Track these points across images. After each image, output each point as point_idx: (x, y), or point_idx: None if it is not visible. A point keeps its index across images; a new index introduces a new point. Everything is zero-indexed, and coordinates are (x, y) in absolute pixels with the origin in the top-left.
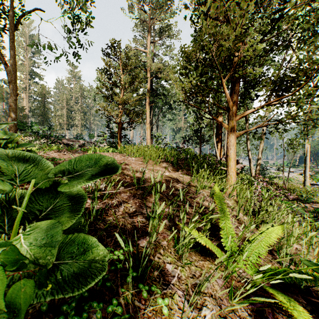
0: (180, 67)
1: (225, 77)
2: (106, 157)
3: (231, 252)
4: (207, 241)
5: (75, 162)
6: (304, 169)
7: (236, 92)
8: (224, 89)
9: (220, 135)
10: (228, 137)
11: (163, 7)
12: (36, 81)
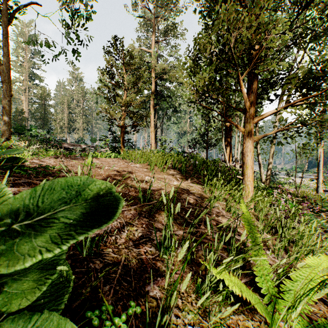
0: (190, 62)
1: (242, 74)
2: (97, 181)
3: (269, 297)
4: (240, 286)
5: (42, 192)
6: (317, 175)
7: (254, 91)
8: (241, 87)
9: (229, 139)
10: (244, 142)
11: (168, 5)
12: (36, 83)
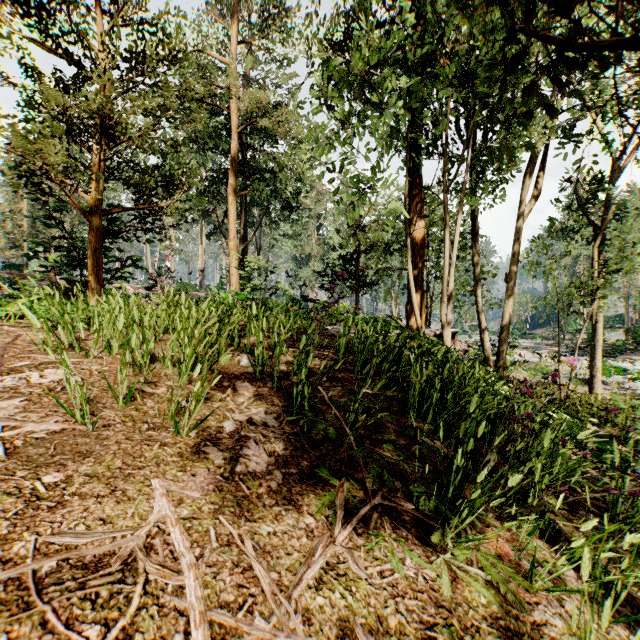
0: None
1: None
2: None
3: None
4: None
5: None
6: (592, 351)
7: None
8: None
9: (420, 268)
10: None
11: None
12: None
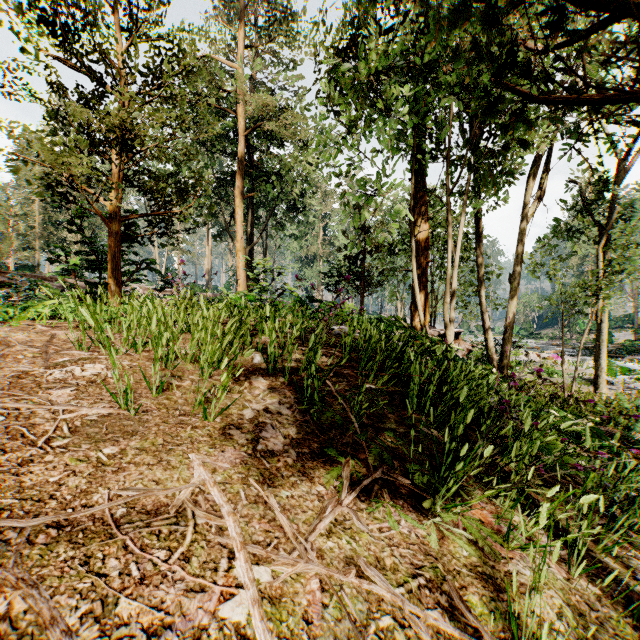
0: None
1: None
2: None
3: None
4: None
5: None
6: (597, 351)
7: None
8: None
9: (424, 269)
10: None
11: None
12: None
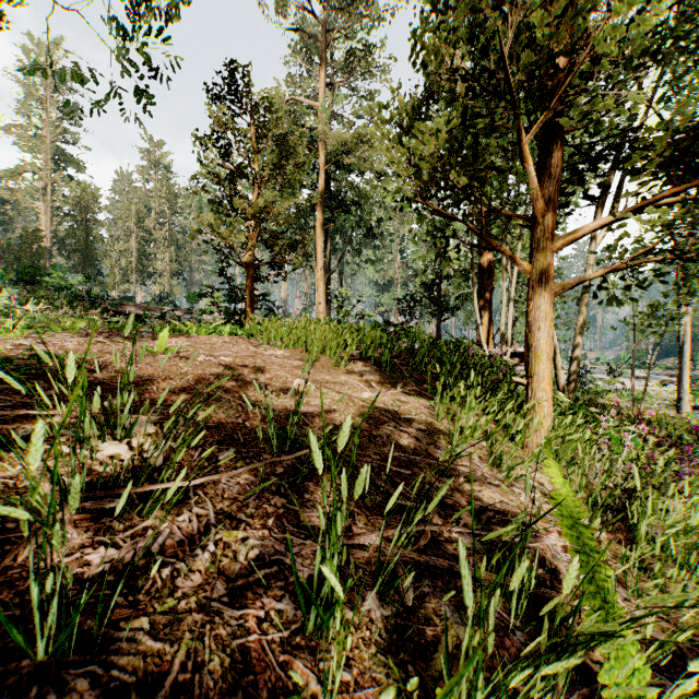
0: (402, 102)
1: (529, 127)
2: None
3: None
4: None
5: None
6: (679, 373)
7: (555, 174)
8: (525, 163)
9: (488, 295)
10: (531, 297)
11: (355, 5)
12: (68, 175)
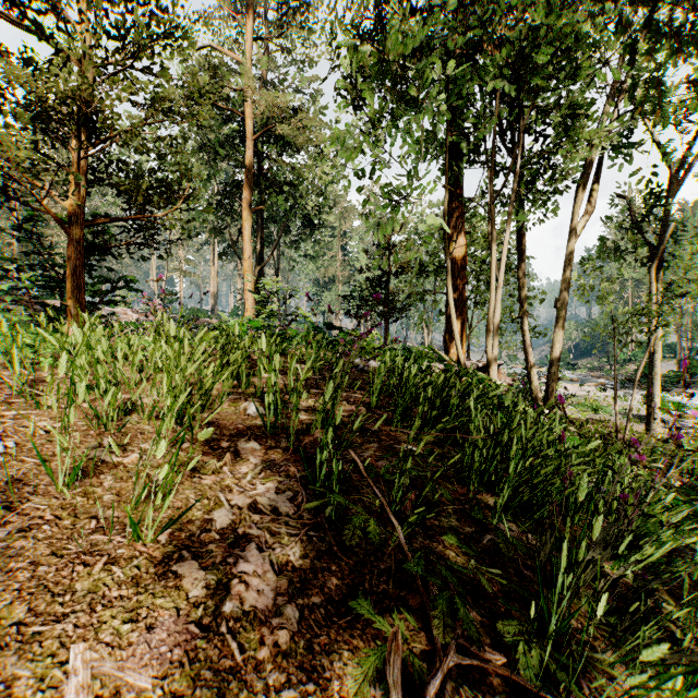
0: None
1: None
2: None
3: None
4: None
5: None
6: (650, 385)
7: None
8: None
9: (460, 291)
10: None
11: None
12: None
